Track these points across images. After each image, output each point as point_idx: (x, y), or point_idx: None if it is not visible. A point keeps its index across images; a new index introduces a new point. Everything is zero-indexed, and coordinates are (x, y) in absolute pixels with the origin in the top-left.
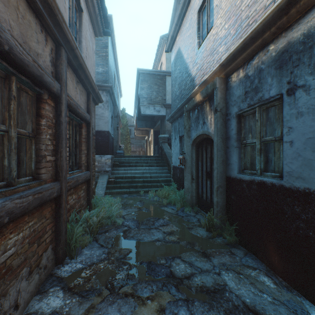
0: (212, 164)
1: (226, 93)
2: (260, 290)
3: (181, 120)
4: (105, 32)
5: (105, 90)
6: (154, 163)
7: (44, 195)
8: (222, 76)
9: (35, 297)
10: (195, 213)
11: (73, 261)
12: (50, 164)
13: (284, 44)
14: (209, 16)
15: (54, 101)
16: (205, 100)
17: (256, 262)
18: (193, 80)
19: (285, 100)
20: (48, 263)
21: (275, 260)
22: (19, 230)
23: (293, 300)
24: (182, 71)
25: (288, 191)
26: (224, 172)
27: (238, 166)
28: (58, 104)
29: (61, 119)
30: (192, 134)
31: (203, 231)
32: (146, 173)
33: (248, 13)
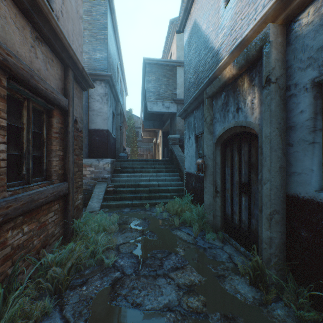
0: (252, 172)
1: (286, 51)
2: None
3: (198, 113)
4: None
5: (104, 81)
6: (162, 168)
7: None
8: (278, 23)
9: None
10: (221, 243)
11: None
12: None
13: None
14: None
15: None
16: (240, 74)
17: None
18: (217, 54)
19: None
20: None
21: None
22: None
23: None
24: (200, 48)
25: None
26: (282, 186)
27: (317, 178)
28: None
29: None
30: (216, 129)
31: (243, 285)
32: (153, 180)
33: None
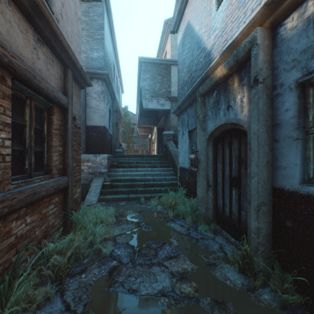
0: (242, 167)
1: (273, 53)
2: None
3: (191, 111)
4: None
5: (101, 79)
6: (157, 163)
7: None
8: (265, 27)
9: None
10: (213, 234)
11: None
12: None
13: None
14: None
15: None
16: (231, 74)
17: None
18: (209, 55)
19: None
20: None
21: None
22: None
23: None
24: (193, 49)
25: None
26: (269, 180)
27: (301, 172)
28: None
29: None
30: (208, 126)
31: (233, 272)
32: (149, 175)
33: None
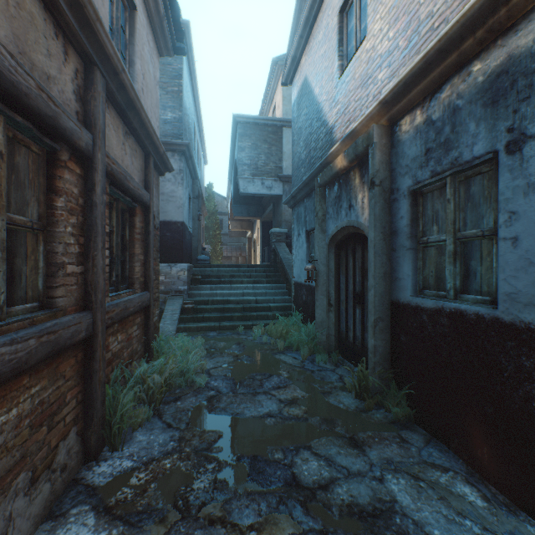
0: (365, 279)
1: (391, 153)
2: (458, 512)
3: (310, 203)
4: (177, 48)
5: (178, 152)
6: (262, 278)
7: (60, 336)
8: (383, 123)
9: (43, 526)
10: (334, 366)
11: (116, 454)
12: (74, 279)
13: (500, 59)
14: (360, 19)
15: (82, 165)
16: (352, 167)
17: (447, 456)
18: (331, 133)
19: (502, 163)
20: (69, 459)
21: (484, 455)
22: (10, 404)
23: (520, 533)
24: (312, 117)
25: (508, 329)
26: (386, 293)
27: (413, 283)
28: (89, 170)
29: (95, 198)
30: (329, 227)
31: (349, 398)
32: (249, 295)
33: (431, 8)
